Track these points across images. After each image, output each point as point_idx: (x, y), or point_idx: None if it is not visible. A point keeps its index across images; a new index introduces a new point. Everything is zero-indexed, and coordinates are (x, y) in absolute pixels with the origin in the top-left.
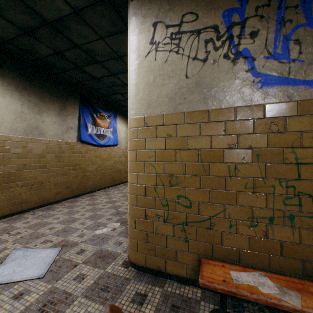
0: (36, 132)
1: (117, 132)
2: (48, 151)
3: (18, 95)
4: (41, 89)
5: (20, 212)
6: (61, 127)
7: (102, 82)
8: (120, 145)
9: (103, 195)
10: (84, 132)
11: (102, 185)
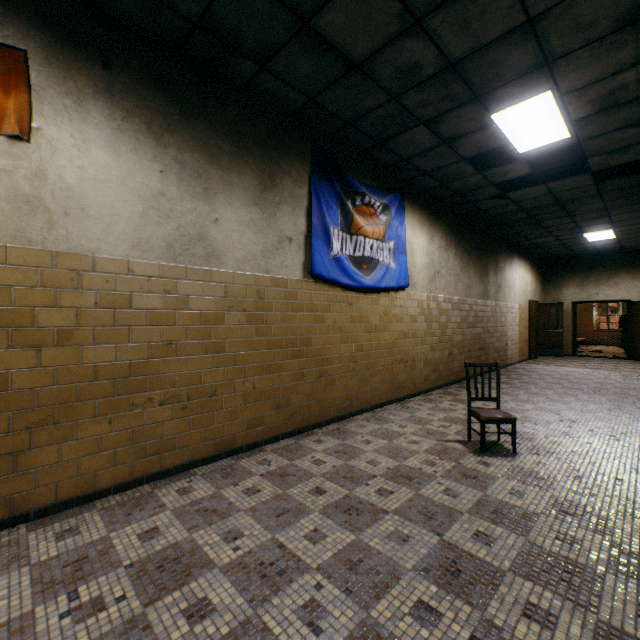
0: (199, 252)
1: (405, 253)
2: (229, 305)
3: (151, 145)
4: (212, 131)
5: (156, 475)
6: (262, 237)
7: (375, 80)
8: (413, 289)
9: (373, 438)
10: (321, 252)
11: (368, 398)
